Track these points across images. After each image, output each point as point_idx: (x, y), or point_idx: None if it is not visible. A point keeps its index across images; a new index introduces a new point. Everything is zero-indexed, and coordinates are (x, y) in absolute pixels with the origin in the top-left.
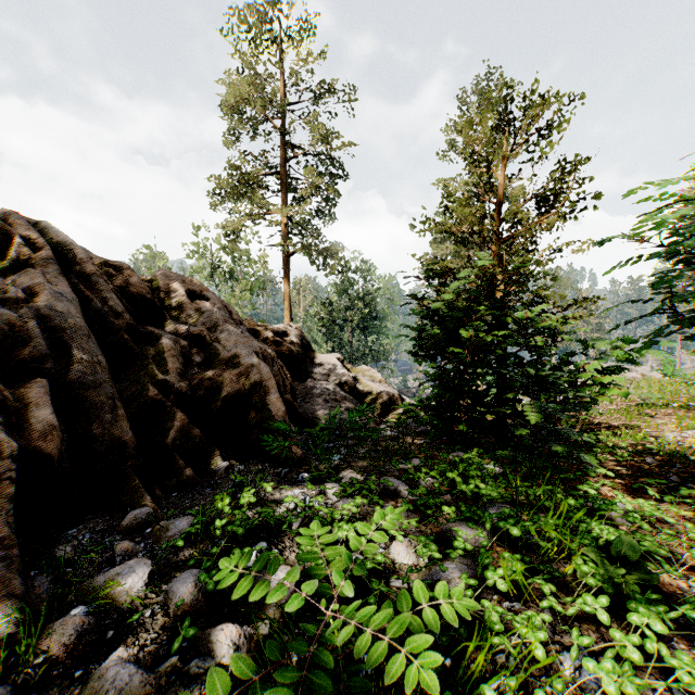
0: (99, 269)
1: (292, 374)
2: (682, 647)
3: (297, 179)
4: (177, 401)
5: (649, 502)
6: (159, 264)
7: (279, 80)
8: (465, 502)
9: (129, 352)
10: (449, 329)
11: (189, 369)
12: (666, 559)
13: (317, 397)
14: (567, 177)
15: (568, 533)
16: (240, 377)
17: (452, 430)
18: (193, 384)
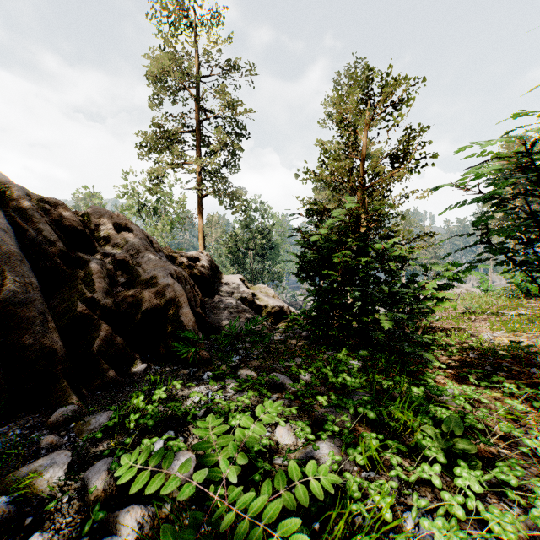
0: (35, 205)
1: (203, 291)
2: (494, 501)
3: (209, 137)
4: (103, 314)
5: (471, 387)
6: (95, 202)
7: (195, 58)
8: (335, 391)
9: (62, 274)
10: (324, 256)
11: (114, 288)
12: (482, 431)
13: (223, 310)
14: (412, 141)
15: (411, 415)
16: (157, 294)
17: (327, 334)
18: (117, 301)
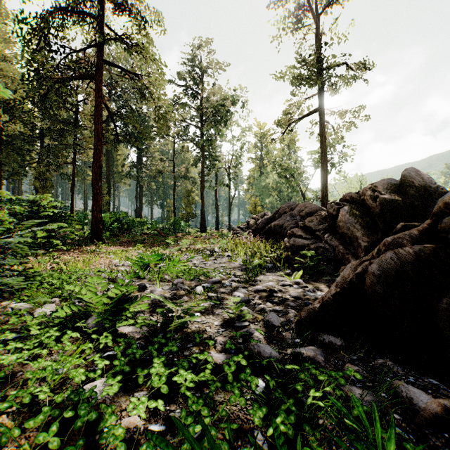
0: None
1: None
2: None
3: None
4: None
5: None
6: None
7: None
8: None
9: None
10: None
11: None
12: None
13: None
14: None
15: None
16: None
17: None
18: None
